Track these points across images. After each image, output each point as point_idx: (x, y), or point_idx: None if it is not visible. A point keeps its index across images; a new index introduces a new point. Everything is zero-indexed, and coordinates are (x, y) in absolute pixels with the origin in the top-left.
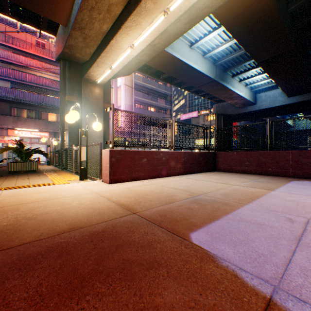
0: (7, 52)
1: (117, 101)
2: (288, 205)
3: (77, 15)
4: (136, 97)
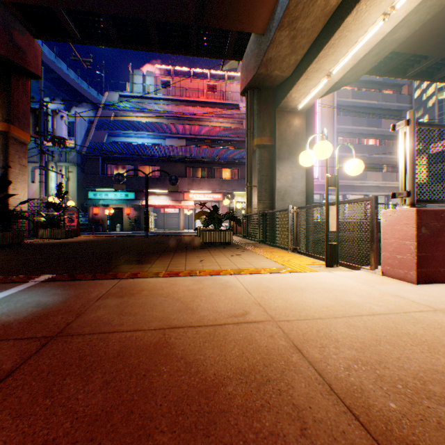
0: (182, 107)
1: None
2: None
3: None
4: (339, 126)
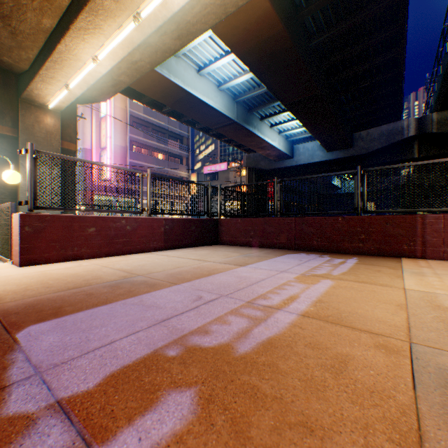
0: None
1: (101, 140)
2: (227, 282)
3: None
4: (133, 135)
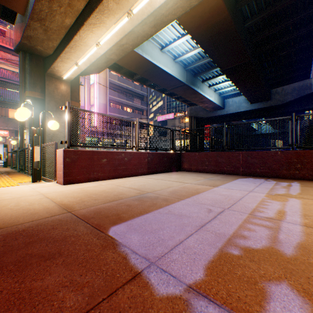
0: None
1: (90, 100)
2: (218, 199)
3: (35, 4)
4: (111, 96)
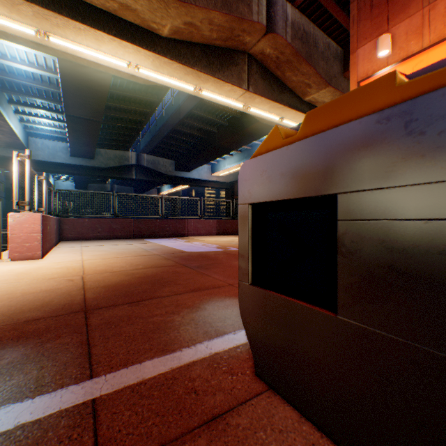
0: None
1: None
2: (178, 245)
3: None
4: None
